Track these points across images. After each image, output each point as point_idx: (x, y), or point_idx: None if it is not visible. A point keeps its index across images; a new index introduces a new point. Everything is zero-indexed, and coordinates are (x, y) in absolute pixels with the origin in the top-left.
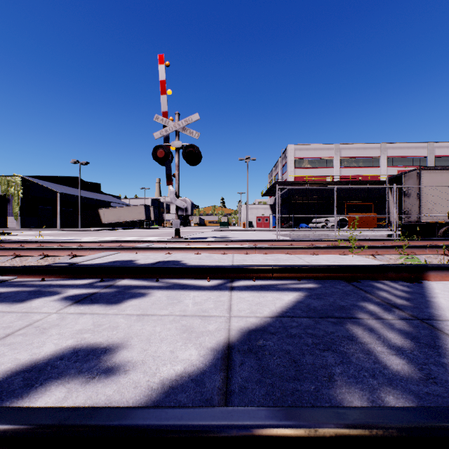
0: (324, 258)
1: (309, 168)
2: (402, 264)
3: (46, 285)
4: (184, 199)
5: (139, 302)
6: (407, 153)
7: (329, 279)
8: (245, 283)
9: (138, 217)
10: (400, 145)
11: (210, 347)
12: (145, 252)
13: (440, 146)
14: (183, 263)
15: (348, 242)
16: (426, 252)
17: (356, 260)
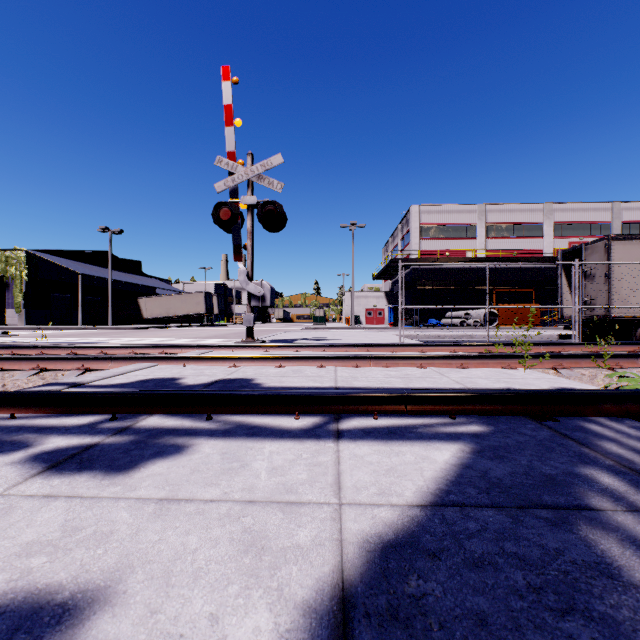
0: (480, 374)
1: (442, 239)
2: (626, 390)
3: (13, 429)
4: (260, 283)
5: (168, 468)
6: (582, 217)
7: (503, 415)
8: (361, 422)
9: (195, 310)
10: (572, 206)
11: (302, 602)
12: (198, 363)
13: (630, 208)
14: (256, 383)
15: (509, 347)
16: (637, 365)
17: (532, 378)
